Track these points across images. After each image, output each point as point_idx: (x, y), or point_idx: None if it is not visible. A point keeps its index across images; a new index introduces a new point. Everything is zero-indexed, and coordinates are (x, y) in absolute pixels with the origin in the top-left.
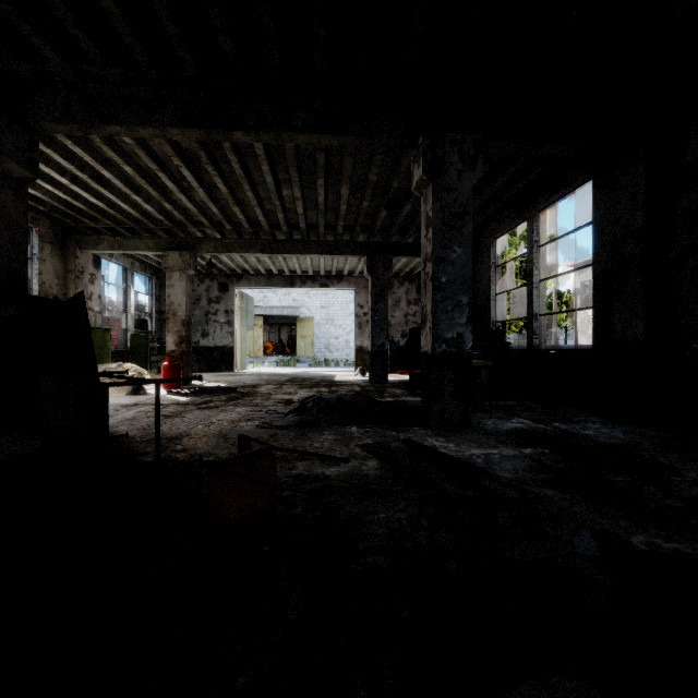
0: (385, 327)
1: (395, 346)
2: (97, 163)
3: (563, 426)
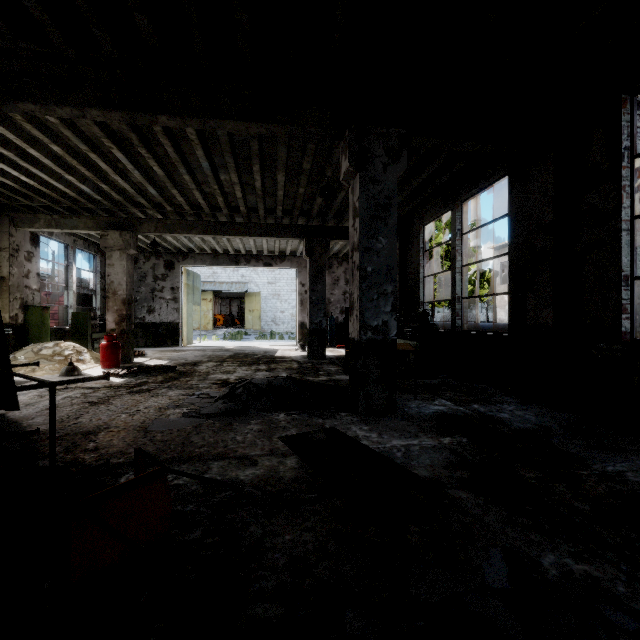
0: (322, 306)
1: (334, 322)
2: (22, 141)
3: (481, 409)
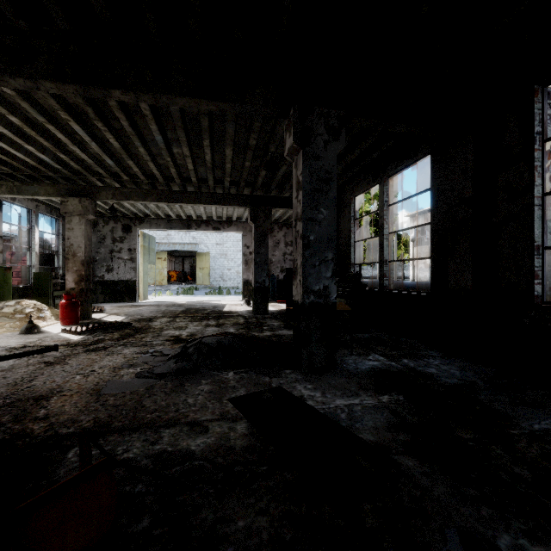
0: (266, 267)
1: (275, 279)
2: None
3: (411, 364)
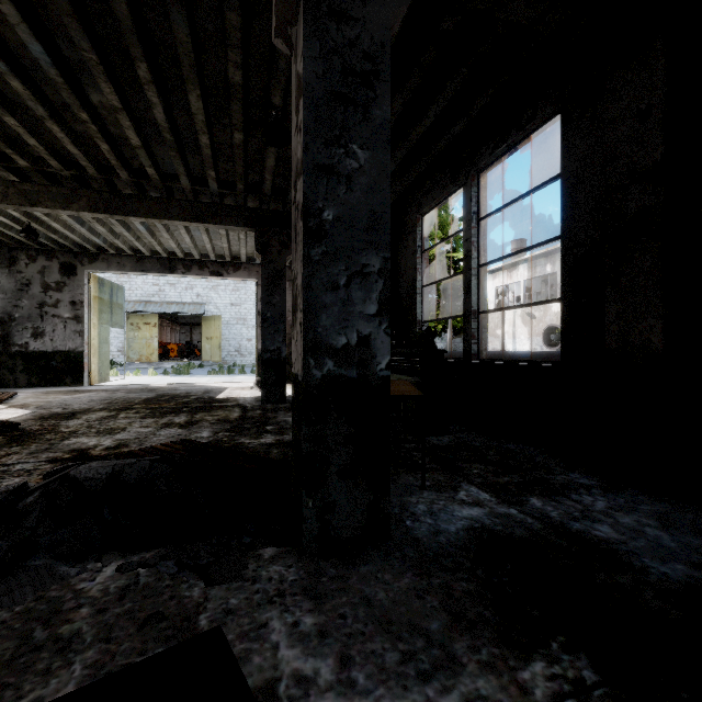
0: (282, 327)
1: None
2: None
3: (552, 511)
